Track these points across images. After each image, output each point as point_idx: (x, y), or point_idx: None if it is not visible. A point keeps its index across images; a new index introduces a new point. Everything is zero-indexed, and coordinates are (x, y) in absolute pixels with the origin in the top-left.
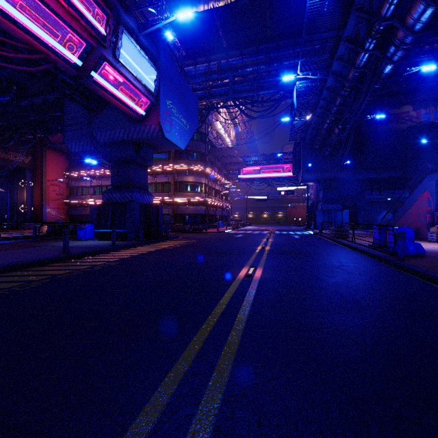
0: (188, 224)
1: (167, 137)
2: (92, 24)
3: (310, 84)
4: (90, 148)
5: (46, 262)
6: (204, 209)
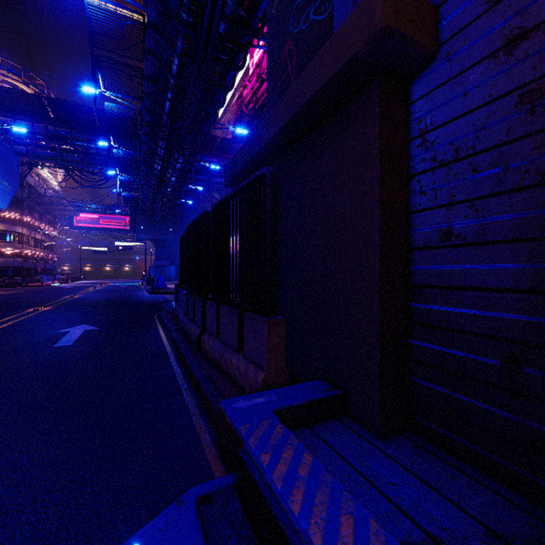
0: (1, 278)
1: None
2: None
3: (129, 179)
4: None
5: None
6: (21, 262)
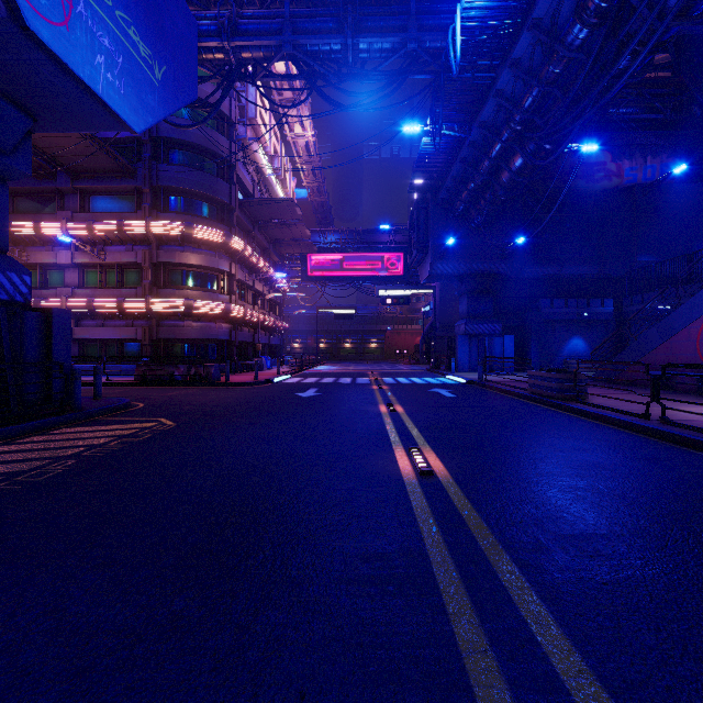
0: (181, 365)
1: (41, 37)
2: None
3: (495, 4)
4: None
5: None
6: (228, 330)
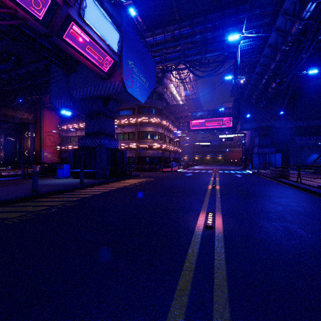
0: (148, 165)
1: (129, 92)
2: None
3: (253, 42)
4: (70, 104)
5: (12, 201)
6: (161, 153)
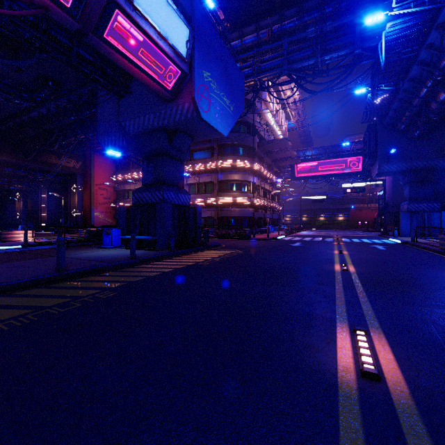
0: (233, 229)
1: (204, 119)
2: None
3: (409, 24)
4: (122, 142)
5: (21, 286)
6: (252, 212)
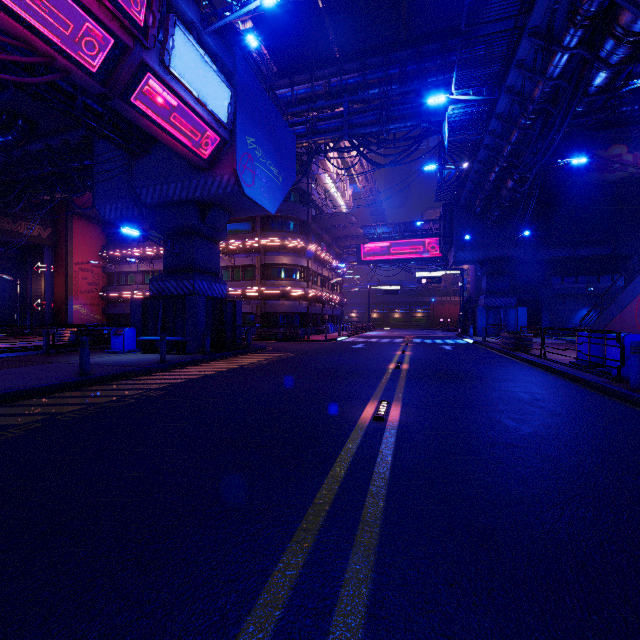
0: (281, 328)
1: (247, 194)
2: (125, 9)
3: (470, 110)
4: (133, 212)
5: (49, 390)
6: (306, 306)
